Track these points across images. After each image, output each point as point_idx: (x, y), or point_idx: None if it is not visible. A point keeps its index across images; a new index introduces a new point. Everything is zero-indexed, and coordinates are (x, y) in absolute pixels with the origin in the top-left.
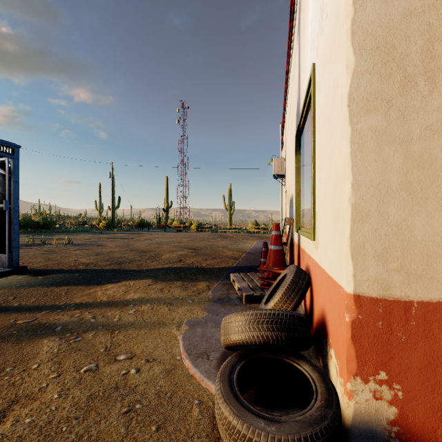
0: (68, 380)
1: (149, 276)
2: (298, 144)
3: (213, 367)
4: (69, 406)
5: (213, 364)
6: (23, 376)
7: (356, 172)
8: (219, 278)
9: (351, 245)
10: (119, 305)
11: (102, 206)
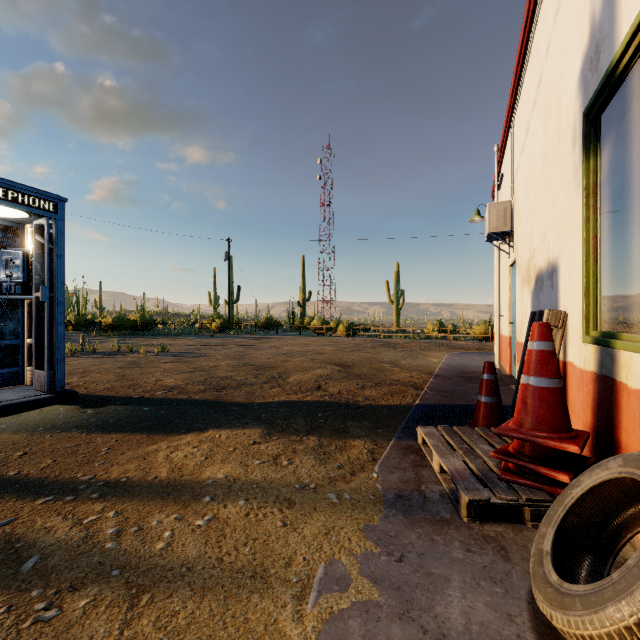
0: None
1: (259, 420)
2: (594, 131)
3: None
4: None
5: None
6: None
7: None
8: (392, 432)
9: None
10: (183, 496)
11: (217, 299)
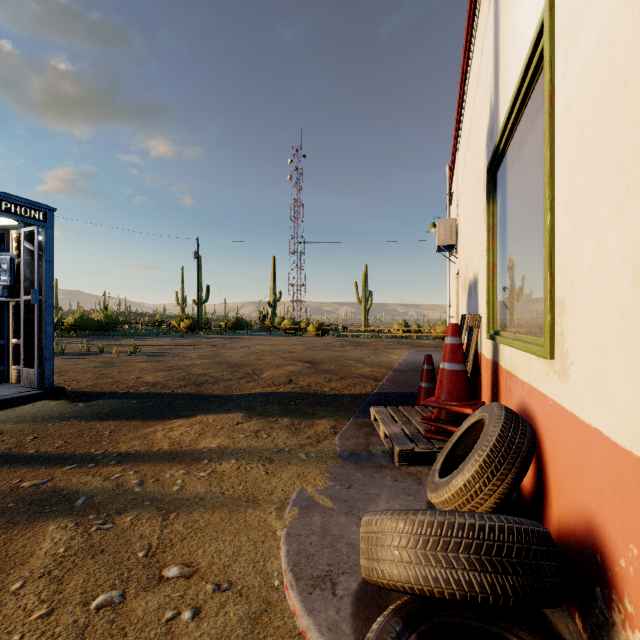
0: (63, 627)
1: (240, 407)
2: (492, 185)
3: (343, 615)
4: None
5: (344, 608)
6: None
7: None
8: (352, 413)
9: None
10: (186, 460)
11: (185, 299)
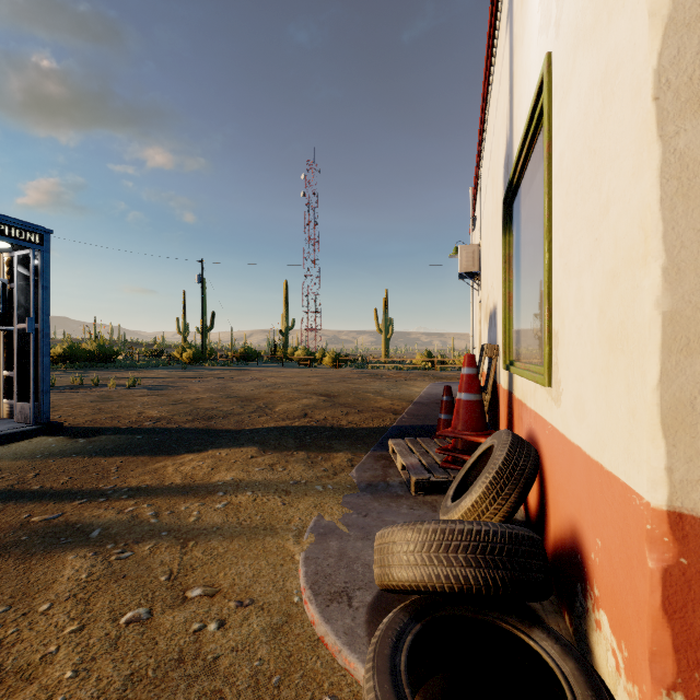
0: (96, 639)
1: (253, 441)
2: (508, 216)
3: (358, 622)
4: (89, 698)
5: (360, 616)
6: (21, 626)
7: (673, 242)
8: (370, 447)
9: (661, 403)
10: (200, 493)
11: (187, 327)
